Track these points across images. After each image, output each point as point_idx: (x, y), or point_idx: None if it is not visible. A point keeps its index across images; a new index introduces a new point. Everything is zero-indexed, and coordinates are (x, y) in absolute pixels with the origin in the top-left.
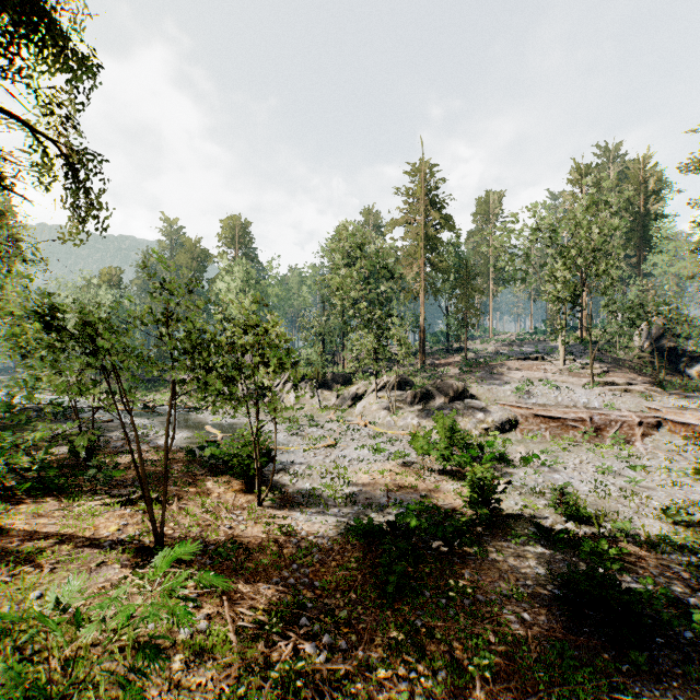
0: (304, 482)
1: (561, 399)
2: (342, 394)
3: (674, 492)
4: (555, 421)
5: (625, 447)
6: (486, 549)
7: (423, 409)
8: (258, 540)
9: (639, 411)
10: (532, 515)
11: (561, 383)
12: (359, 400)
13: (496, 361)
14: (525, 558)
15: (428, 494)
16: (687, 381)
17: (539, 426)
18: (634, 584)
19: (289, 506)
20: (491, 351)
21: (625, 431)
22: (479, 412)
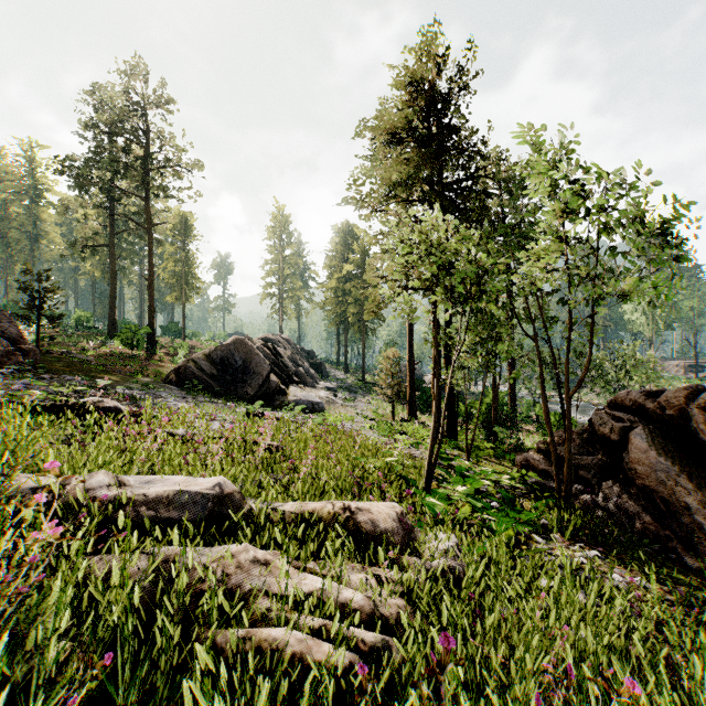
0: None
1: None
2: None
3: None
4: None
5: None
6: None
7: None
8: None
9: None
10: None
11: None
12: None
13: None
14: None
15: None
16: None
17: None
18: None
19: None
20: None
21: None
22: None
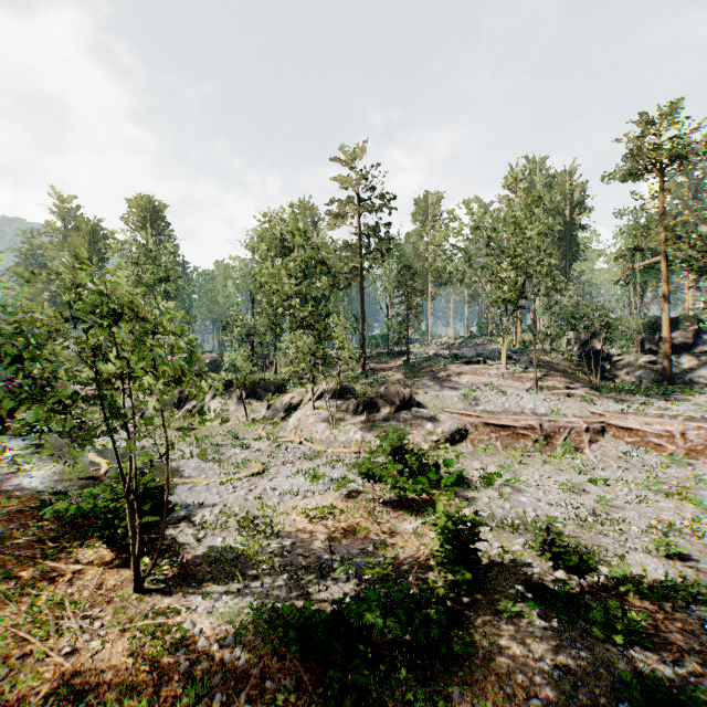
0: (215, 537)
1: (509, 405)
2: (274, 404)
3: (644, 511)
4: (505, 430)
5: (577, 456)
6: (473, 637)
7: (367, 421)
8: (118, 673)
9: (584, 416)
10: (513, 563)
11: (506, 388)
12: (293, 412)
13: (439, 365)
14: (525, 644)
15: (382, 541)
16: (613, 383)
17: (490, 435)
18: (672, 674)
19: (186, 586)
20: (432, 355)
21: (573, 438)
22: (428, 423)
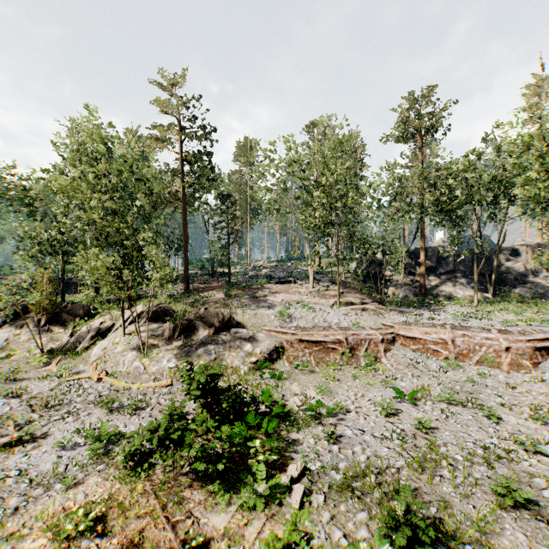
0: None
1: (318, 321)
2: (80, 330)
3: (456, 429)
4: (317, 345)
5: (378, 367)
6: None
7: (184, 345)
8: None
9: (378, 328)
10: None
11: (314, 304)
12: (102, 338)
13: (257, 285)
14: None
15: None
16: (387, 297)
17: (304, 351)
18: None
19: None
20: (251, 276)
21: (372, 348)
22: (247, 343)
